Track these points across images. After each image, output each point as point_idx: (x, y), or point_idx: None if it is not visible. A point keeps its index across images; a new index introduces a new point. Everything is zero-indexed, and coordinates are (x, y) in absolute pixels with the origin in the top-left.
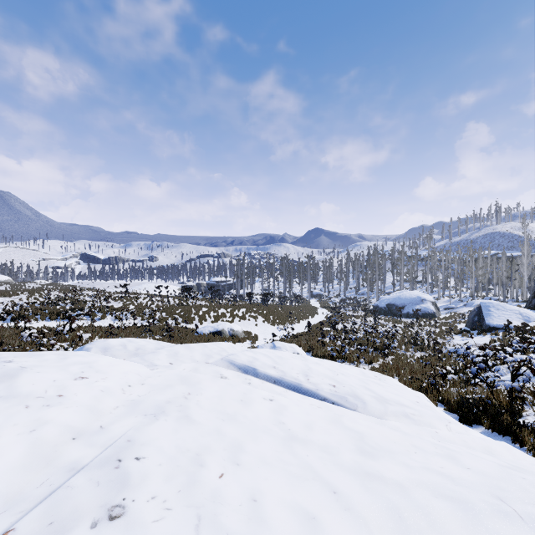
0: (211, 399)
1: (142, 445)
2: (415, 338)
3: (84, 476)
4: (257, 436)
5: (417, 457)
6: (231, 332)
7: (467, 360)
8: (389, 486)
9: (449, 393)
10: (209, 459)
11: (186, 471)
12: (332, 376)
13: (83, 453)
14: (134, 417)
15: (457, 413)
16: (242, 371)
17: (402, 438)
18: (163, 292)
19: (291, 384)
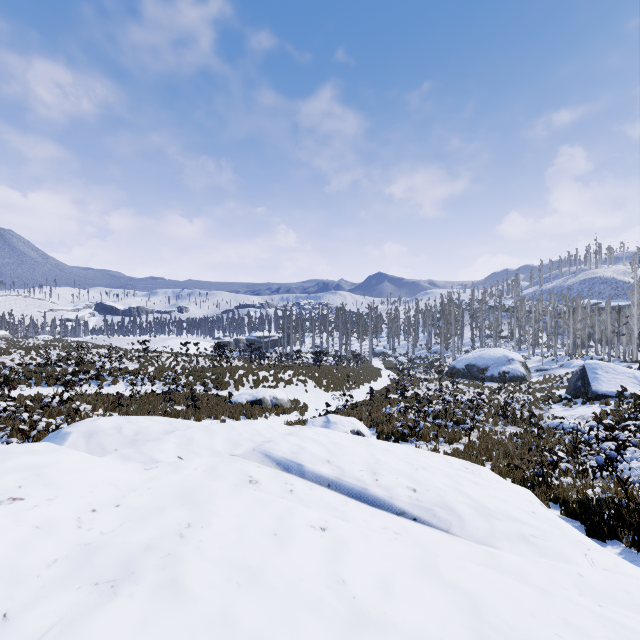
0: (225, 534)
1: None
2: (505, 408)
3: None
4: (298, 623)
5: None
6: (273, 401)
7: (576, 439)
8: None
9: (565, 490)
10: None
11: None
12: (409, 473)
13: None
14: (73, 589)
15: (580, 520)
16: (281, 468)
17: (541, 603)
18: (192, 350)
19: (352, 489)
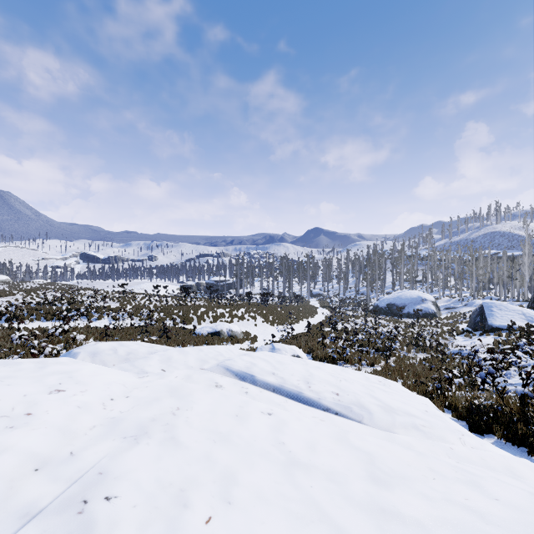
0: (203, 414)
1: (116, 480)
2: (417, 338)
3: (37, 526)
4: (253, 462)
5: (437, 485)
6: (229, 332)
7: (472, 362)
8: (409, 527)
9: (456, 398)
10: (195, 496)
11: (166, 514)
12: (335, 383)
13: (43, 491)
14: (111, 440)
15: (466, 420)
16: (238, 378)
17: (417, 459)
18: (162, 291)
19: (291, 393)
